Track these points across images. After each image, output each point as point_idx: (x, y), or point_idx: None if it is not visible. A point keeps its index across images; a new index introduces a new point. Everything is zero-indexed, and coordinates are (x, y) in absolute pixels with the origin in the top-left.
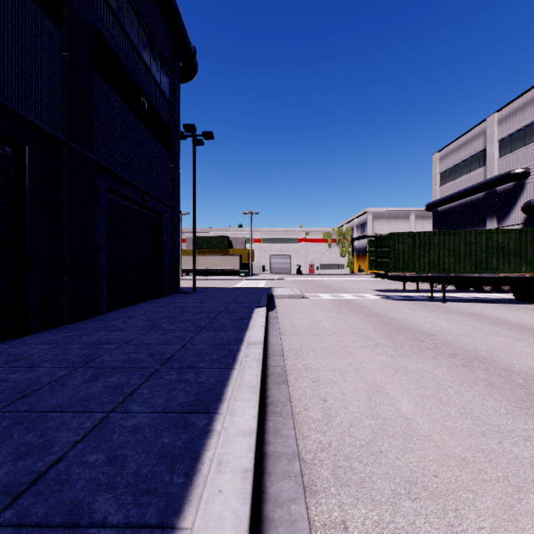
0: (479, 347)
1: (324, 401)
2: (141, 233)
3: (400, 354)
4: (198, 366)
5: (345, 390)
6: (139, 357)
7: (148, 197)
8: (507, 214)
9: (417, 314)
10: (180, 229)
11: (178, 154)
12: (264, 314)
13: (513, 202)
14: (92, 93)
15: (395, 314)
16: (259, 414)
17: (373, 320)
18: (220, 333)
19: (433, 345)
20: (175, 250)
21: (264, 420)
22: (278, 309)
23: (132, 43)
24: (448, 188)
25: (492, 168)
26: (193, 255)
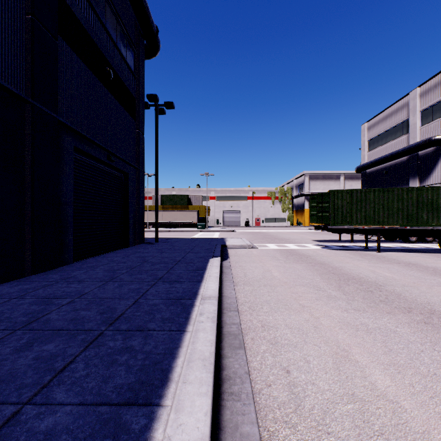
0: (430, 299)
1: (287, 373)
2: (108, 190)
3: (354, 307)
4: (147, 328)
5: (308, 357)
6: (88, 315)
7: (114, 157)
8: (428, 174)
9: (358, 263)
10: (147, 189)
11: (143, 121)
12: (218, 264)
13: (434, 164)
14: (56, 57)
15: (338, 264)
16: (214, 397)
17: (319, 270)
18: (176, 285)
19: (384, 296)
20: (140, 206)
21: (219, 407)
22: (231, 259)
23: (98, 17)
24: (375, 153)
25: (415, 135)
26: (155, 210)
